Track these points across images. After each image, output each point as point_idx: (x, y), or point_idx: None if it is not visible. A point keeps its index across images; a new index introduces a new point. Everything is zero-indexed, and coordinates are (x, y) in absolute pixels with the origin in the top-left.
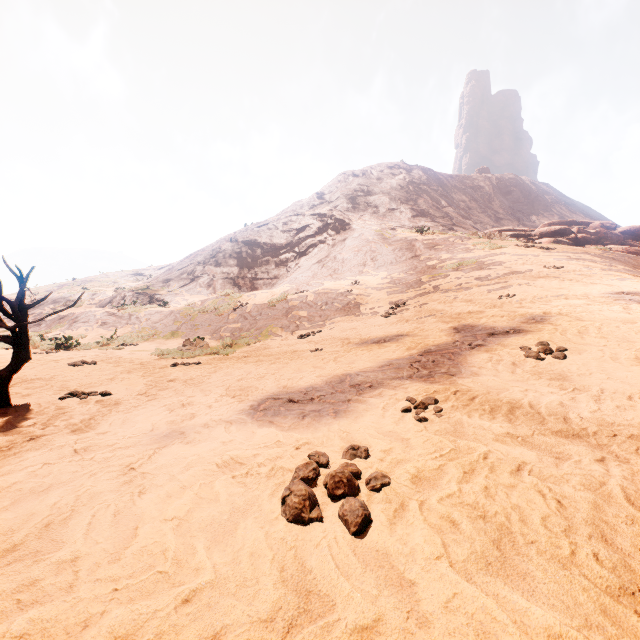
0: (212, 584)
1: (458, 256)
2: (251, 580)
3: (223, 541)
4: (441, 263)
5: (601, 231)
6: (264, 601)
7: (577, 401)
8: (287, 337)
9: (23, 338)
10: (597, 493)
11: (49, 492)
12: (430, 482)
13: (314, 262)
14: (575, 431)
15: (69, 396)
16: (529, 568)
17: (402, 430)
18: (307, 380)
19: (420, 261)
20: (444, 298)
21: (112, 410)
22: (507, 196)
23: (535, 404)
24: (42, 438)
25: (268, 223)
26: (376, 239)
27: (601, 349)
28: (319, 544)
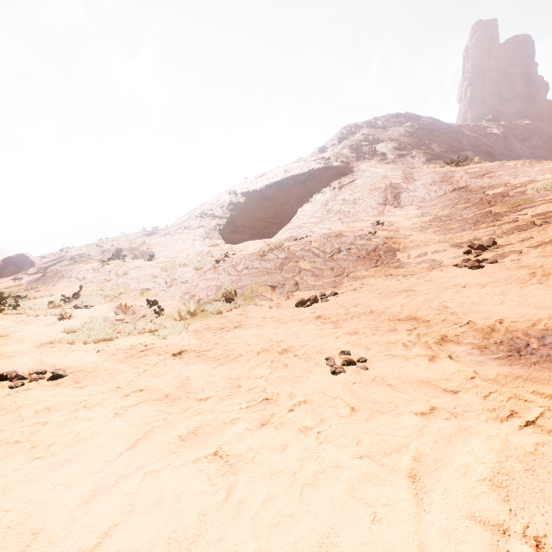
0: None
1: (545, 176)
2: None
3: None
4: (516, 188)
5: None
6: None
7: None
8: (279, 302)
9: None
10: None
11: None
12: None
13: (318, 208)
14: None
15: None
16: None
17: None
18: None
19: (471, 191)
20: None
21: None
22: (524, 143)
23: None
24: None
25: (267, 173)
26: (396, 174)
27: None
28: None
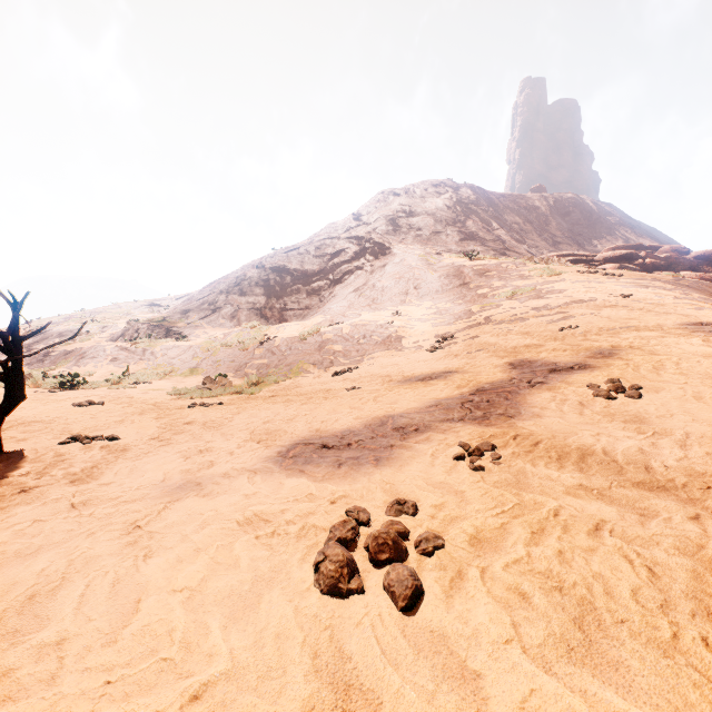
0: (228, 675)
1: (512, 283)
2: (276, 670)
3: (243, 618)
4: (493, 291)
5: (672, 256)
6: (292, 699)
7: (659, 447)
8: (320, 374)
9: (17, 374)
10: (695, 559)
11: (37, 555)
12: (492, 544)
13: (350, 291)
14: (660, 483)
15: (70, 441)
16: (622, 655)
17: (455, 481)
18: (343, 423)
19: (469, 289)
20: (497, 330)
21: (119, 457)
22: (565, 217)
23: (610, 450)
24: (35, 490)
25: (299, 247)
26: (420, 265)
27: (681, 387)
28: (360, 623)
